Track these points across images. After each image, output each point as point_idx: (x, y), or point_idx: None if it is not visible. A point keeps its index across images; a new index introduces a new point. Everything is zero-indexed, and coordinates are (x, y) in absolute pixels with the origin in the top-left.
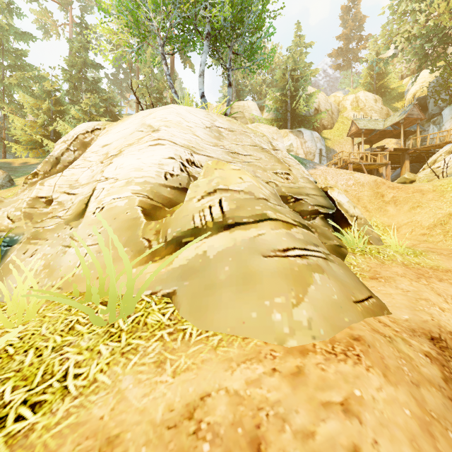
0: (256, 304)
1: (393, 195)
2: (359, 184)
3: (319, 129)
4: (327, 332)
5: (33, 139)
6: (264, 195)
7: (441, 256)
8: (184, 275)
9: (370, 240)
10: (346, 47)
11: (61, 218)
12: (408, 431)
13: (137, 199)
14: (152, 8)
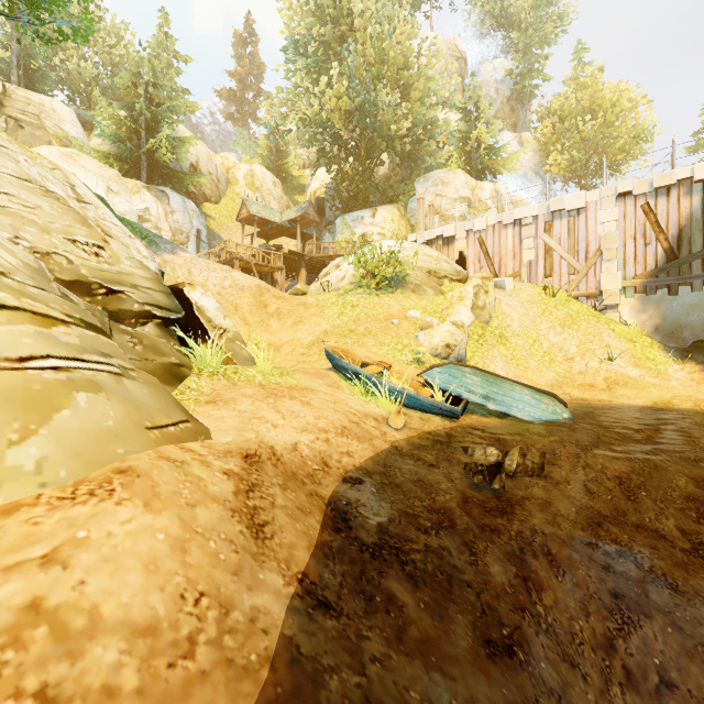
0: None
1: (277, 307)
2: (239, 287)
3: (198, 199)
4: (74, 472)
5: None
6: None
7: (307, 375)
8: None
9: (234, 359)
10: (241, 94)
11: None
12: (150, 555)
13: None
14: None
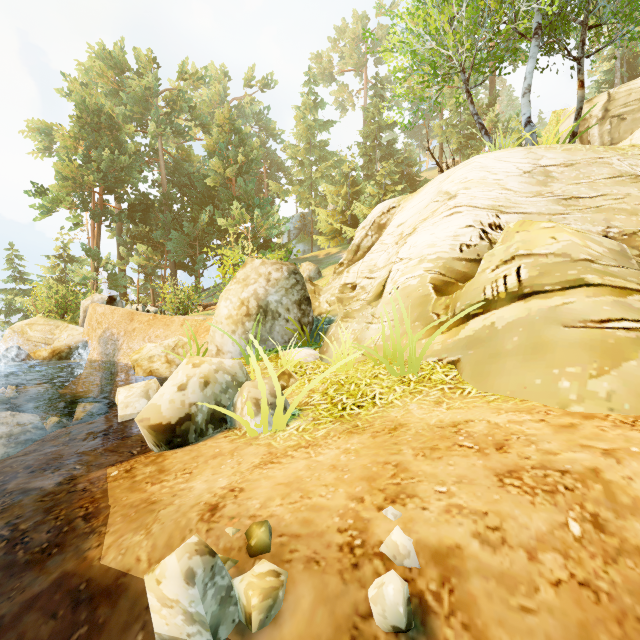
0: (542, 372)
1: None
2: None
3: None
4: (635, 408)
5: (334, 228)
6: (589, 255)
7: None
8: (469, 344)
9: None
10: None
11: (364, 300)
12: None
13: (428, 276)
14: (452, 44)
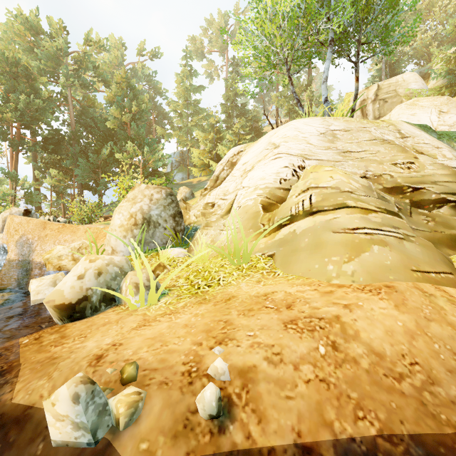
0: (319, 260)
1: None
2: None
3: None
4: (366, 280)
5: (204, 163)
6: (350, 188)
7: None
8: (281, 244)
9: None
10: None
11: (219, 214)
12: (390, 328)
13: (259, 199)
14: (279, 44)
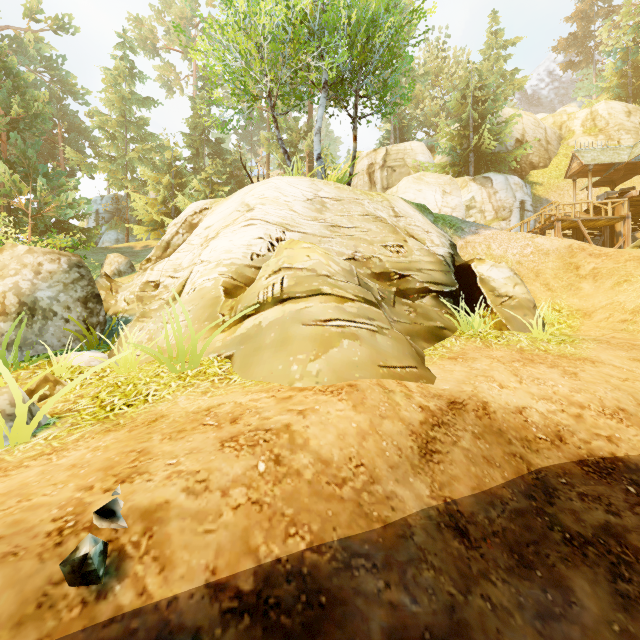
0: (284, 360)
1: (593, 267)
2: (541, 253)
3: (524, 170)
4: (330, 380)
5: (154, 219)
6: (329, 272)
7: (600, 345)
8: (242, 341)
9: (508, 325)
10: (584, 31)
11: (164, 300)
12: (343, 431)
13: (222, 280)
14: (259, 70)
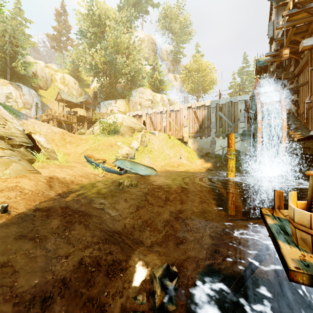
0: None
1: (70, 140)
2: (54, 132)
3: (36, 88)
4: (15, 175)
5: None
6: None
7: (75, 163)
8: None
9: (50, 158)
10: (59, 37)
11: None
12: (31, 185)
13: None
14: None
